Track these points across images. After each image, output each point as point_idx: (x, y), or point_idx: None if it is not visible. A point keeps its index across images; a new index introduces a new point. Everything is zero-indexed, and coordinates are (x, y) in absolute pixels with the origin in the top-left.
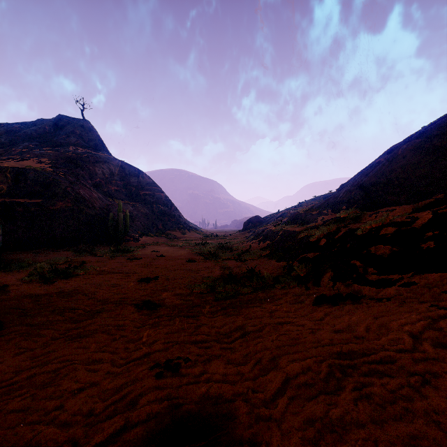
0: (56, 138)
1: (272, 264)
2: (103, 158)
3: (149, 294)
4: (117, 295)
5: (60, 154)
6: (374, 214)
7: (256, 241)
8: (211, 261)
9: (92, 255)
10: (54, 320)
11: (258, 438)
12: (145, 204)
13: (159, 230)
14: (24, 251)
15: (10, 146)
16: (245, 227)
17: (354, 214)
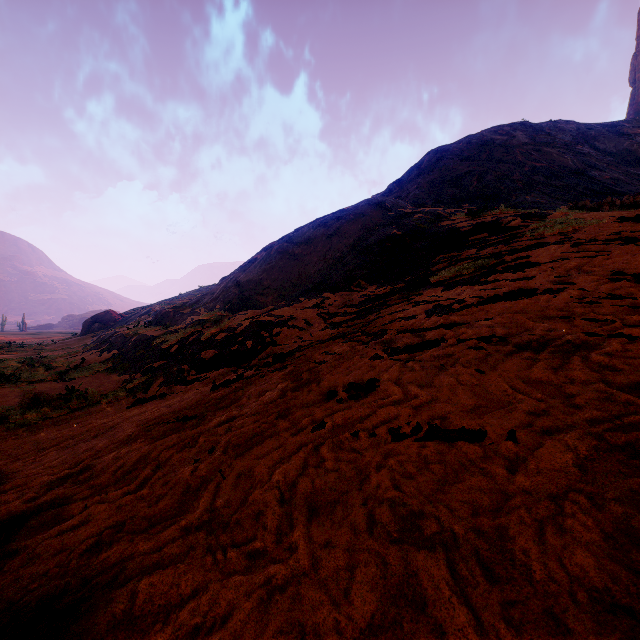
0: None
1: (112, 380)
2: None
3: None
4: None
5: None
6: (234, 317)
7: (98, 351)
8: (4, 388)
9: None
10: None
11: (23, 469)
12: None
13: None
14: None
15: None
16: (87, 329)
17: (216, 316)
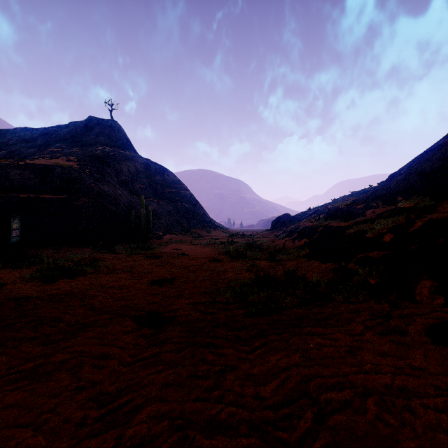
0: (86, 139)
1: (316, 265)
2: (129, 157)
3: (158, 301)
4: (119, 301)
5: (88, 152)
6: None
7: (290, 239)
8: (238, 261)
9: (111, 252)
10: (21, 337)
11: None
12: (170, 202)
13: (184, 229)
14: (46, 247)
15: (44, 147)
16: (274, 225)
17: (425, 202)
